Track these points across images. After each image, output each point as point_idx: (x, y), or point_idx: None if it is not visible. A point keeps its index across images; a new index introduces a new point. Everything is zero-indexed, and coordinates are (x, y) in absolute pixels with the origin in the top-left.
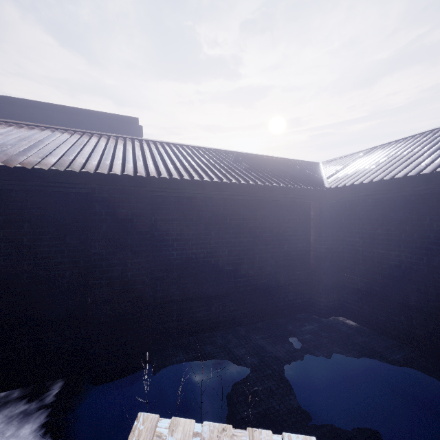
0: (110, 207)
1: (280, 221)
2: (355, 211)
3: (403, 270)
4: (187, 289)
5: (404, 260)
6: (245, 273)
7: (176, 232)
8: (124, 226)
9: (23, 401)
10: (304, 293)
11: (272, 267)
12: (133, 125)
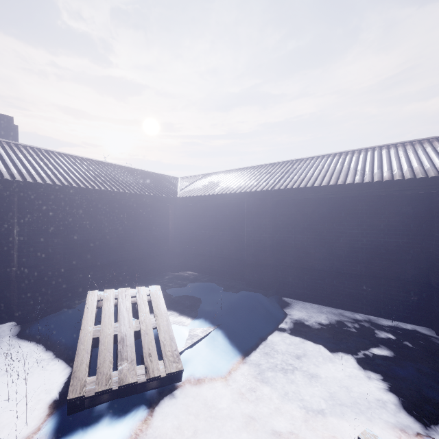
0: (36, 205)
1: (151, 216)
2: (192, 211)
3: (211, 239)
4: (88, 260)
5: (211, 234)
6: (128, 249)
7: (79, 222)
8: (46, 217)
9: None
10: (166, 260)
11: (146, 244)
12: (7, 123)
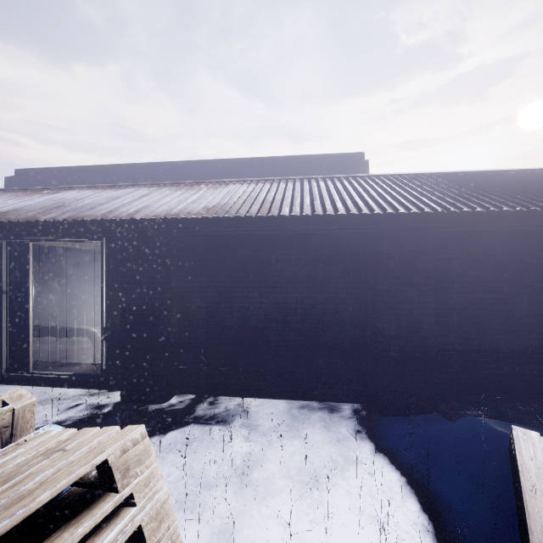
0: (397, 246)
1: None
2: None
3: None
4: (471, 339)
5: None
6: None
7: (456, 273)
8: (411, 264)
9: (325, 411)
10: None
11: None
12: (359, 161)
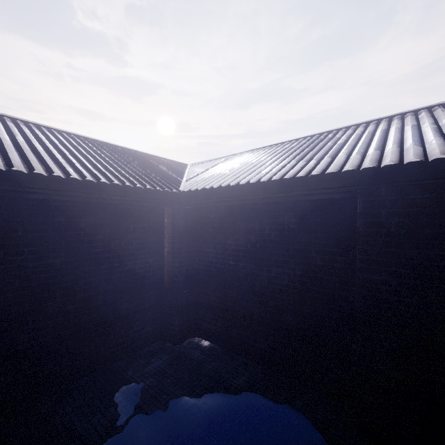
0: None
1: (122, 230)
2: (210, 218)
3: (249, 282)
4: None
5: (250, 271)
6: (57, 311)
7: None
8: None
9: None
10: (157, 317)
11: (108, 293)
12: None
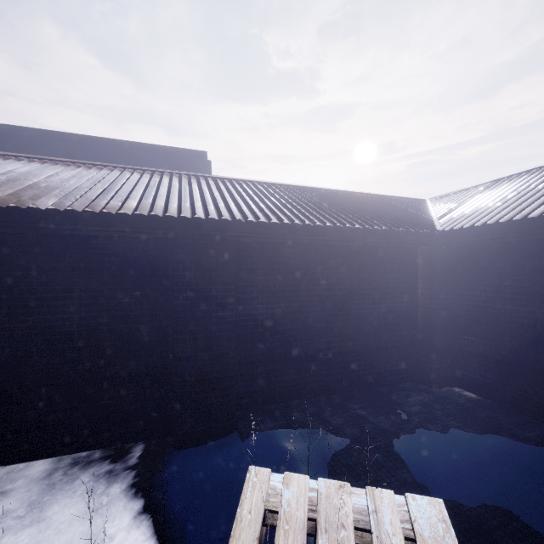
0: (194, 255)
1: (381, 270)
2: (476, 258)
3: (539, 330)
4: (273, 349)
5: (540, 318)
6: (339, 332)
7: (261, 283)
8: (209, 275)
9: (107, 461)
10: (410, 358)
11: (371, 325)
12: (201, 160)
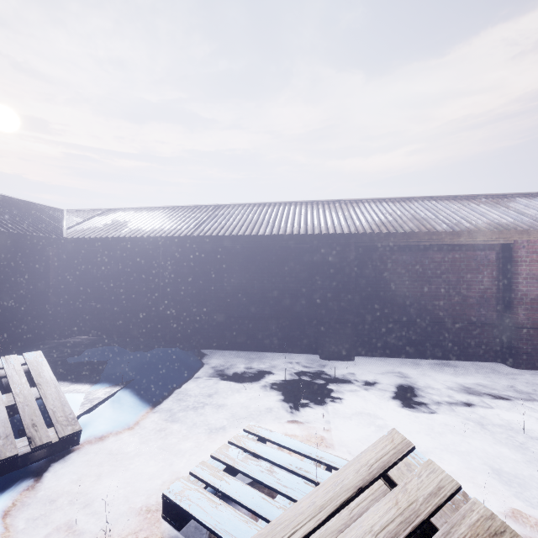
0: None
1: (18, 262)
2: (88, 256)
3: (115, 293)
4: None
5: (116, 286)
6: None
7: None
8: None
9: None
10: (44, 324)
11: (8, 303)
12: None
